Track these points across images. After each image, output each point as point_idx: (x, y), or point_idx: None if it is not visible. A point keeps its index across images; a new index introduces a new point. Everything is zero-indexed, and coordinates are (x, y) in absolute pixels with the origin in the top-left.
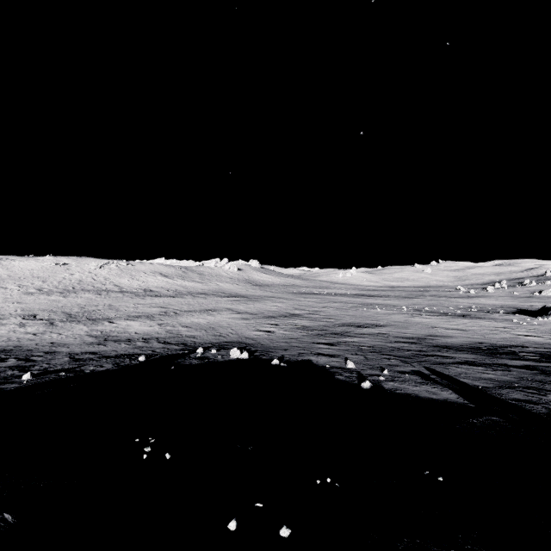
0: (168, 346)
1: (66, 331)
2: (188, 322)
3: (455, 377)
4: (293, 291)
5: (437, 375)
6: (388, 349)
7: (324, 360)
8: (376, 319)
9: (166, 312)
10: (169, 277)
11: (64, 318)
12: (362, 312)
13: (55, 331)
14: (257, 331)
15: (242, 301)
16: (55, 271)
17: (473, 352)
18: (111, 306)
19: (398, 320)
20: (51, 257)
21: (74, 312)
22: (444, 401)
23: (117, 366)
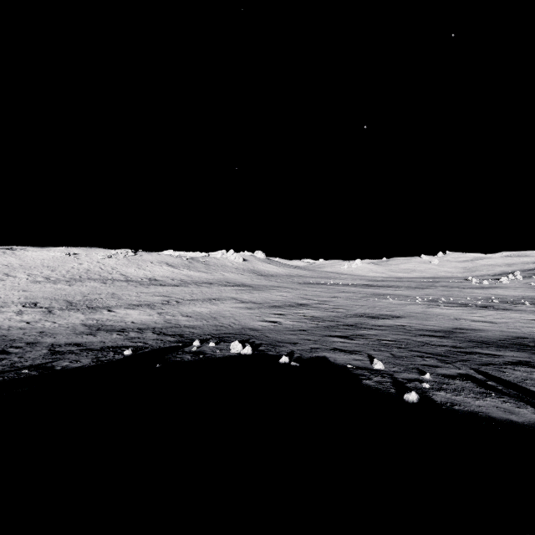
0: (162, 337)
1: (62, 319)
2: (189, 311)
3: (522, 384)
4: (298, 281)
5: (496, 382)
6: (416, 345)
7: (342, 357)
8: (391, 310)
9: (168, 301)
10: (175, 267)
11: (63, 307)
12: (373, 302)
13: (51, 319)
14: (262, 322)
15: (247, 291)
16: (65, 261)
17: (520, 349)
18: (114, 295)
19: (415, 311)
20: (62, 248)
21: (76, 301)
22: (534, 427)
23: (96, 361)
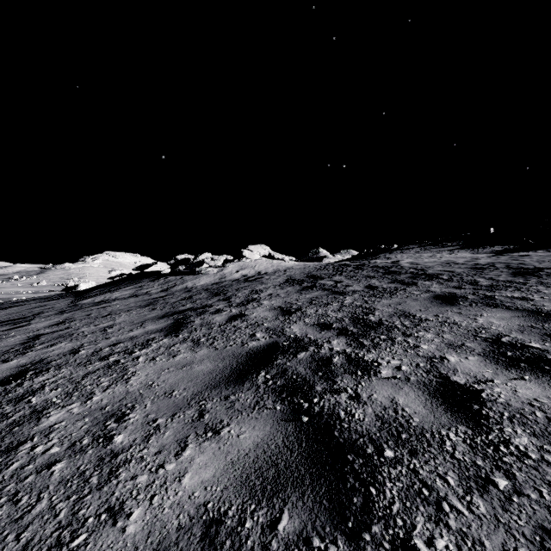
0: None
1: None
2: None
3: None
4: None
5: None
6: None
7: None
8: None
9: None
10: None
11: None
12: None
13: None
14: None
15: None
16: None
17: None
18: None
19: (9, 296)
20: None
21: None
22: None
23: None
